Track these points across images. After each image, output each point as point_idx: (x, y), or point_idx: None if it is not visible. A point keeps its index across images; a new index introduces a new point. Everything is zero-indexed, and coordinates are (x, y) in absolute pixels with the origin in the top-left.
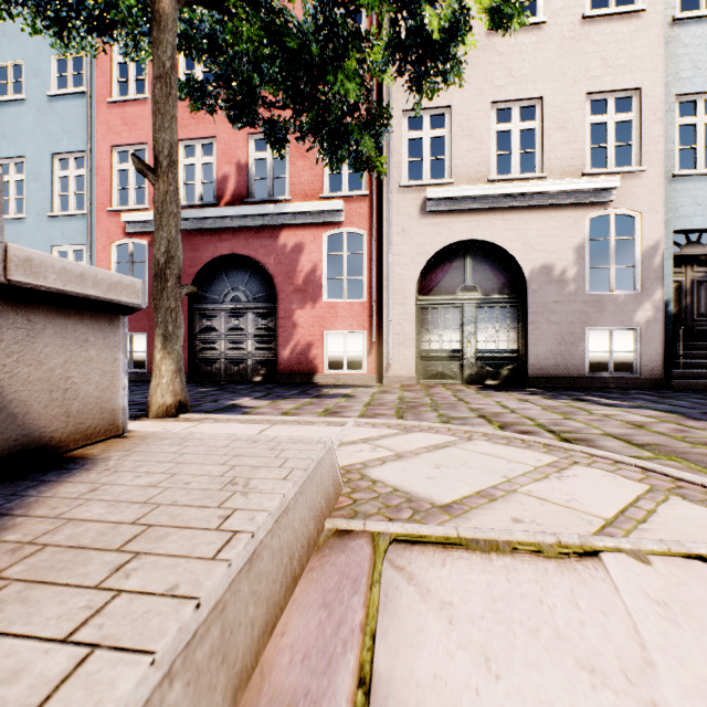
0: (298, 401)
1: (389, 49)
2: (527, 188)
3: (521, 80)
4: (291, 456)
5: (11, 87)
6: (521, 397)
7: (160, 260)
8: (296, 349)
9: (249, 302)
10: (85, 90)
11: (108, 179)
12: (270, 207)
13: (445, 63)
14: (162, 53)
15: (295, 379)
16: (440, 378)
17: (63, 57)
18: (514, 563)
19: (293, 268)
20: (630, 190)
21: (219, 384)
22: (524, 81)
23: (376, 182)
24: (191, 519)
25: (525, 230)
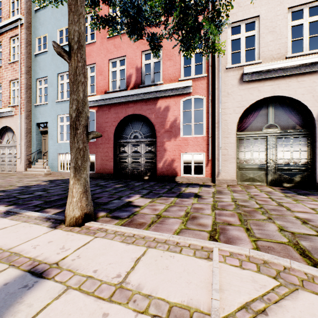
0: (167, 201)
1: None
2: (317, 58)
3: None
4: None
5: (42, 47)
6: None
7: (72, 115)
8: (166, 163)
9: (142, 138)
10: None
11: None
12: (152, 88)
13: None
14: None
15: (165, 179)
16: (251, 181)
17: (61, 29)
18: None
19: (164, 120)
20: None
21: (126, 181)
22: None
23: (210, 68)
24: None
25: (313, 86)
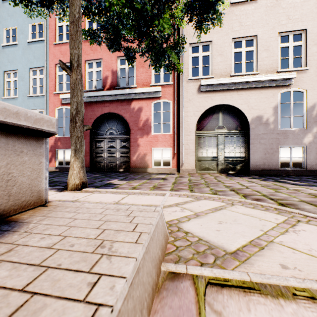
0: (140, 181)
1: (185, 7)
2: (249, 79)
3: (247, 27)
4: (139, 222)
5: (11, 39)
6: (249, 179)
7: (73, 112)
8: (139, 156)
9: (117, 134)
10: (44, 39)
11: (54, 79)
12: (127, 90)
13: (213, 14)
14: (74, 10)
15: (138, 170)
16: (207, 170)
17: (34, 24)
18: (300, 310)
19: (137, 119)
20: (300, 79)
21: (103, 173)
22: (248, 27)
23: (176, 78)
24: (66, 287)
25: (248, 99)
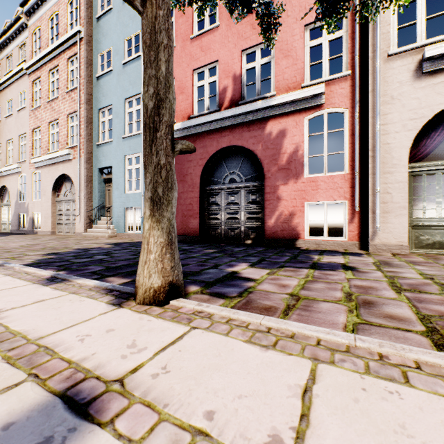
0: (298, 273)
1: None
2: None
3: None
4: None
5: (106, 65)
6: None
7: (148, 105)
8: (280, 218)
9: (241, 182)
10: (140, 54)
11: None
12: (258, 103)
13: None
14: None
15: (279, 243)
16: (437, 248)
17: (130, 38)
18: None
19: (277, 151)
20: None
21: (220, 246)
22: None
23: (358, 61)
24: None
25: None
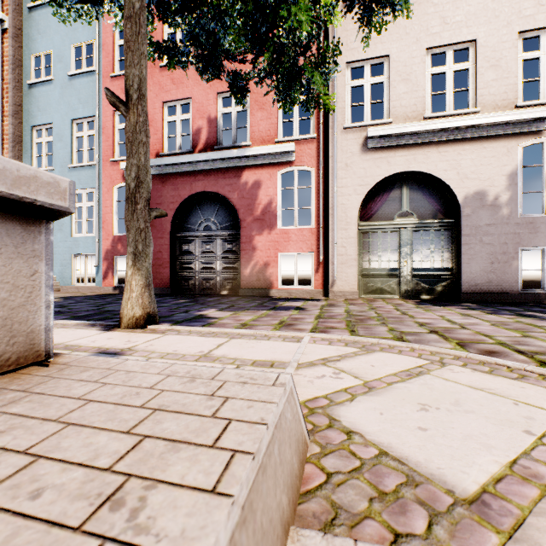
0: (256, 313)
1: None
2: (461, 122)
3: (455, 25)
4: (234, 416)
5: (43, 72)
6: (462, 311)
7: (131, 184)
8: (255, 268)
9: (217, 230)
10: (95, 68)
11: (111, 136)
12: (234, 151)
13: None
14: None
15: (254, 293)
16: (379, 293)
17: (79, 45)
18: None
19: (253, 202)
20: None
21: (193, 297)
22: (457, 26)
23: (322, 126)
24: None
25: (458, 160)
